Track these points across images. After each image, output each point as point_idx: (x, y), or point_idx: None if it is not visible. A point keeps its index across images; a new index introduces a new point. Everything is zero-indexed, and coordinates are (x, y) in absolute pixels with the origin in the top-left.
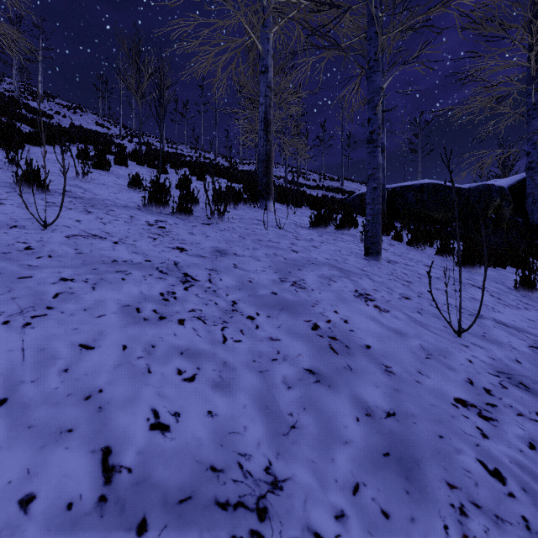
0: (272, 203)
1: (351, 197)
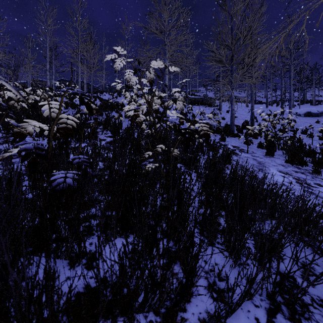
0: (305, 104)
1: None
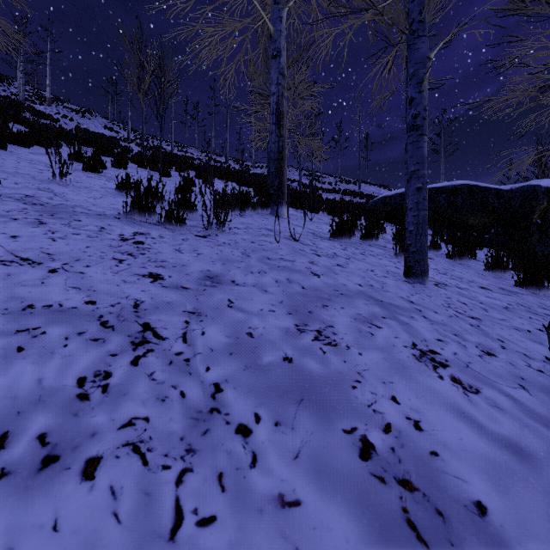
0: (286, 208)
1: (373, 200)
